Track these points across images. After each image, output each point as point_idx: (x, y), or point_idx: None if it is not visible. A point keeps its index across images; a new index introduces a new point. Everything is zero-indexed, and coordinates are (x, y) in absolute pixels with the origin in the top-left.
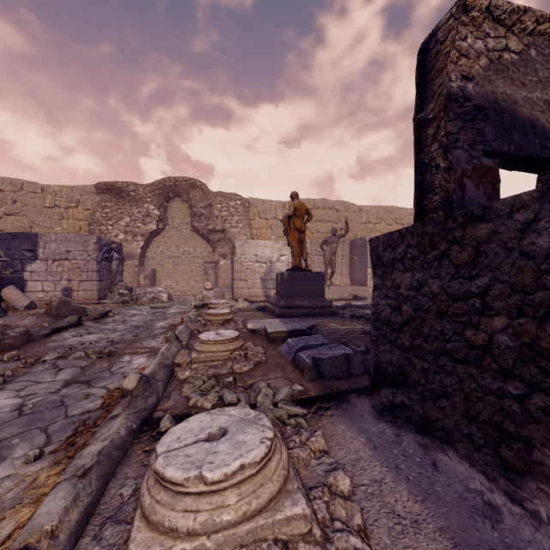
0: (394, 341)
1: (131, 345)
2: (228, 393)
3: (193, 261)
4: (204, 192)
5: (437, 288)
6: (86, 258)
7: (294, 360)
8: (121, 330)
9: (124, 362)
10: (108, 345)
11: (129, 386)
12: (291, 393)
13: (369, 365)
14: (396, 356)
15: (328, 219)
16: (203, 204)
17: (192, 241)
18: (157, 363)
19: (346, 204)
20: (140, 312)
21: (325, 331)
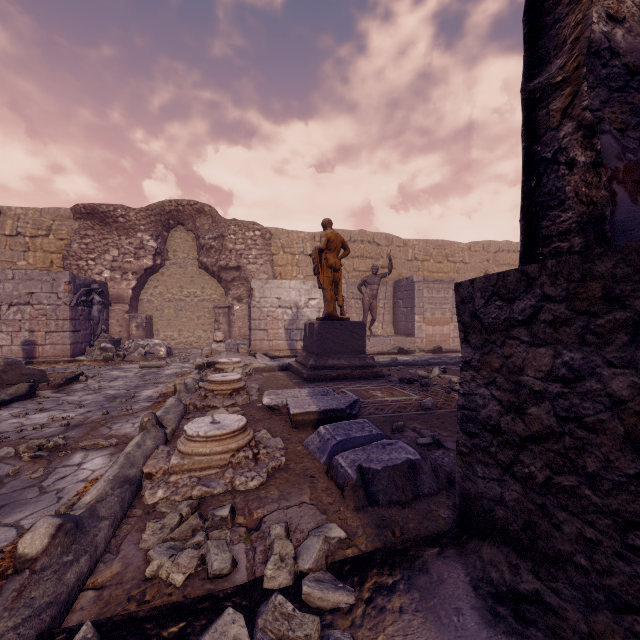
0: (509, 465)
1: (94, 430)
2: (215, 550)
3: (201, 306)
4: (215, 219)
5: (627, 387)
6: (55, 302)
7: (329, 467)
8: (89, 404)
9: (70, 466)
10: (60, 430)
11: (31, 549)
12: (326, 551)
13: (444, 476)
14: (513, 493)
15: (367, 255)
16: (213, 235)
17: (200, 281)
18: (112, 477)
19: (389, 236)
20: (125, 373)
21: (369, 405)
